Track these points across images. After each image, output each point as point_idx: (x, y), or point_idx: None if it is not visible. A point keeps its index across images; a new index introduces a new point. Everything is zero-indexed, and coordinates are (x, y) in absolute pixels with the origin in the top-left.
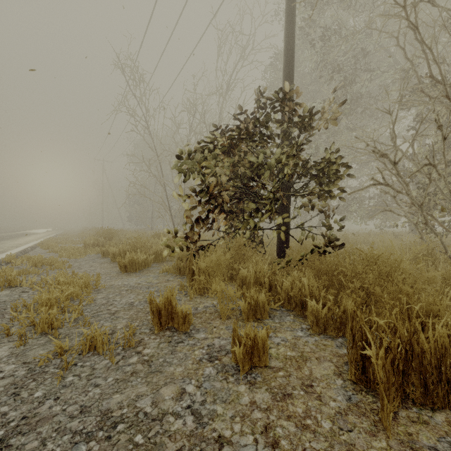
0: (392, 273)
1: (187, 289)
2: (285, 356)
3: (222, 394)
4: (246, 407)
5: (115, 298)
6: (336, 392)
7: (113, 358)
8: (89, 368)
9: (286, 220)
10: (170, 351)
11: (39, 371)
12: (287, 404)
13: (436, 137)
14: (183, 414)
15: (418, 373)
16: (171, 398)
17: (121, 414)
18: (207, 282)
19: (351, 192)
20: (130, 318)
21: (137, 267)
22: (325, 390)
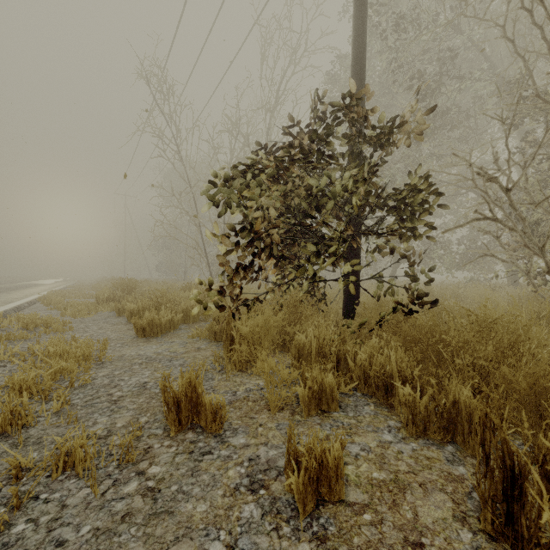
0: (518, 344)
1: (224, 362)
2: (369, 480)
3: None
4: None
5: (122, 376)
6: None
7: (95, 487)
8: (57, 504)
9: (357, 267)
10: (191, 471)
11: None
12: None
13: (548, 161)
14: None
15: None
16: None
17: None
18: (251, 353)
19: (446, 230)
20: (137, 409)
21: (159, 330)
22: None
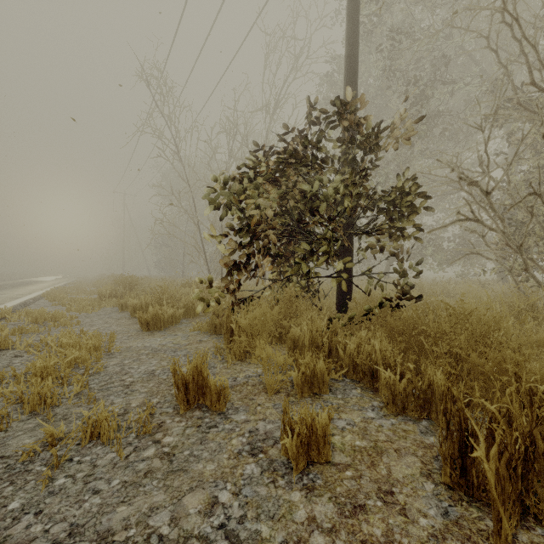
0: (489, 334)
1: (224, 352)
2: (352, 447)
3: (268, 505)
4: (303, 527)
5: (131, 365)
6: (426, 502)
7: (121, 451)
8: (89, 464)
9: (349, 265)
10: (199, 440)
11: (20, 469)
12: (360, 521)
13: (533, 163)
14: (214, 538)
15: (543, 479)
16: (198, 512)
17: (126, 537)
18: (249, 344)
19: (431, 230)
20: (148, 392)
21: (162, 324)
22: (410, 500)
